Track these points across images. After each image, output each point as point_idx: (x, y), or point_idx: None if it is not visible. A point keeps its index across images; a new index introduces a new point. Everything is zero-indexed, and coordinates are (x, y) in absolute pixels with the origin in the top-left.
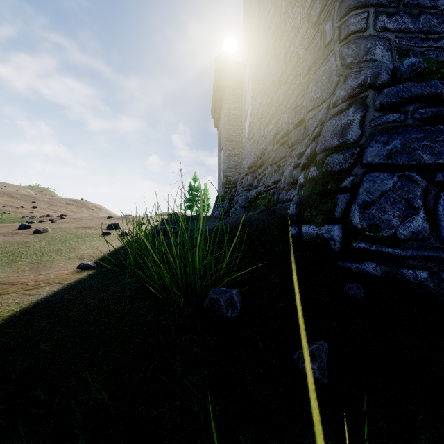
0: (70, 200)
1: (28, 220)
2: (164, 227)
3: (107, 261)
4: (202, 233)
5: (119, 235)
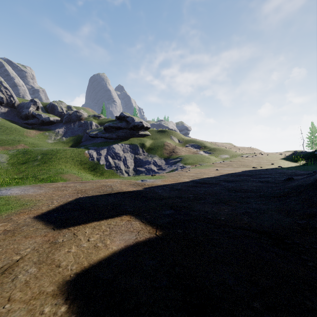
0: (247, 147)
1: (259, 153)
2: (293, 153)
3: (286, 157)
4: (301, 154)
5: (288, 154)
